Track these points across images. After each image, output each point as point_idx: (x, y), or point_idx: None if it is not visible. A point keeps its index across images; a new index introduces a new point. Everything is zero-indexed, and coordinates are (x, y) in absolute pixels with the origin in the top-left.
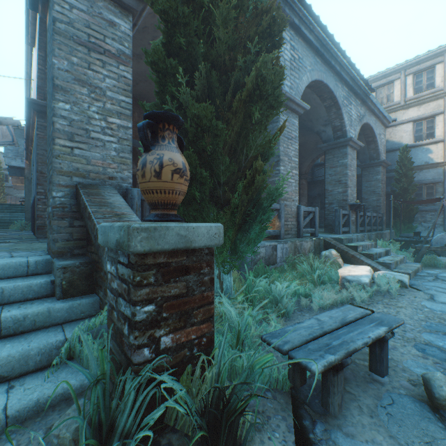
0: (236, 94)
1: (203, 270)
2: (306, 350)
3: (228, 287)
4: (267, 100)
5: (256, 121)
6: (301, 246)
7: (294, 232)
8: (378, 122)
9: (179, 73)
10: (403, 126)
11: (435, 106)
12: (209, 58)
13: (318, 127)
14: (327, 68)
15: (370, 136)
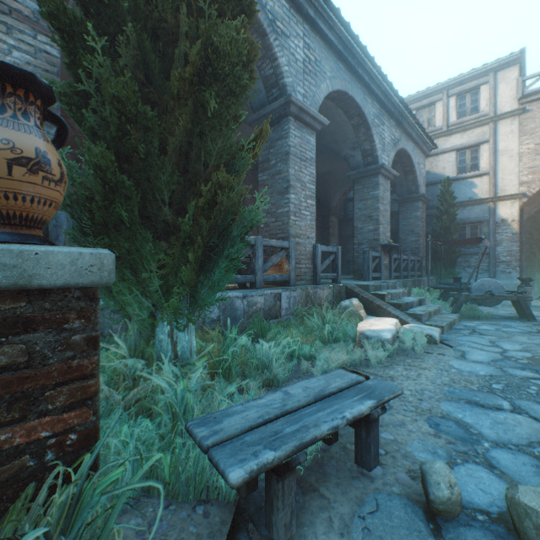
0: (184, 73)
1: (71, 325)
2: (238, 445)
3: (185, 349)
4: (225, 83)
5: (214, 114)
6: (315, 294)
7: (309, 277)
8: (417, 150)
9: (90, 33)
10: (445, 155)
11: (480, 133)
12: (141, 17)
13: (346, 150)
14: (353, 77)
15: (408, 165)
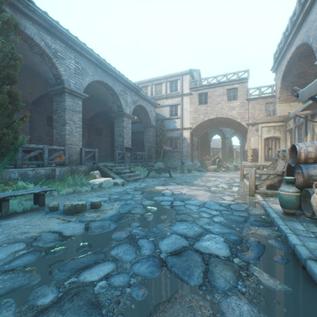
0: None
1: None
2: None
3: None
4: (2, 106)
5: (0, 113)
6: (77, 169)
7: (78, 162)
8: (150, 105)
9: None
10: (166, 108)
11: (178, 100)
12: None
13: (110, 104)
14: (107, 74)
15: (145, 111)
